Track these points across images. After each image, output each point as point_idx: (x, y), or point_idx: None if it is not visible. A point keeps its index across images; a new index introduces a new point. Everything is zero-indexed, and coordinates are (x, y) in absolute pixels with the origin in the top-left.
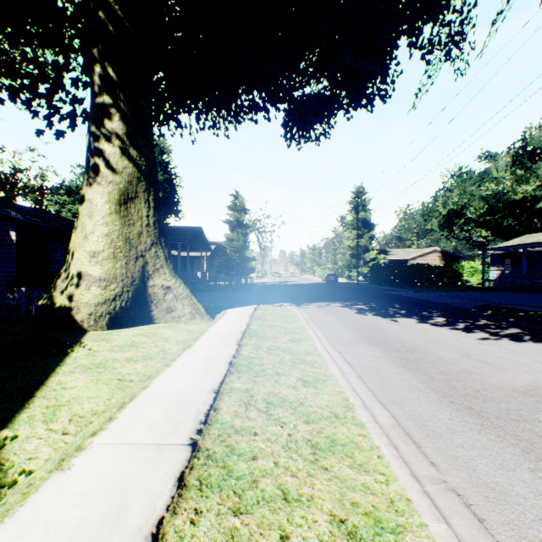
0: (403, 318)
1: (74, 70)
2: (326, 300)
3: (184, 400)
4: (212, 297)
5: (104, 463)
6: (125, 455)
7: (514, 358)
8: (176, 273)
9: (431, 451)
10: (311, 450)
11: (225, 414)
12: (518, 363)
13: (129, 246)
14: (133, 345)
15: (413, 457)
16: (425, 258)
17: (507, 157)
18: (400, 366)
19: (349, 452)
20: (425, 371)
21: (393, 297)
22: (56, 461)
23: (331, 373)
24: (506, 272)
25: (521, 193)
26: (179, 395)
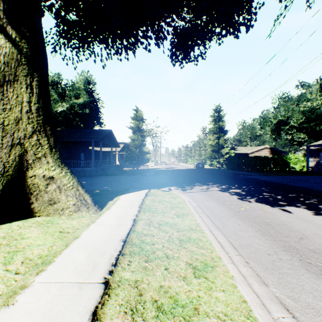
0: (290, 206)
1: None
2: (204, 183)
3: None
4: (115, 181)
5: None
6: None
7: None
8: (63, 163)
9: None
10: None
11: None
12: None
13: (3, 132)
14: None
15: None
16: (260, 152)
17: (317, 85)
18: None
19: None
20: None
21: (254, 181)
22: None
23: None
24: (321, 161)
25: None
26: None
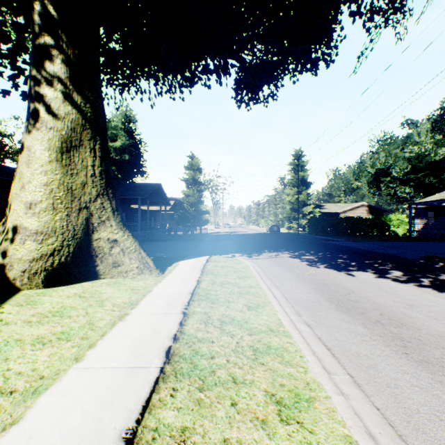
0: (358, 271)
1: None
2: (274, 250)
3: None
4: (168, 247)
5: None
6: None
7: None
8: (124, 226)
9: None
10: None
11: None
12: None
13: (72, 196)
14: (58, 313)
15: None
16: (354, 212)
17: (428, 124)
18: (400, 354)
19: None
20: (442, 366)
21: (335, 247)
22: None
23: (315, 380)
24: (429, 223)
25: (441, 154)
26: None
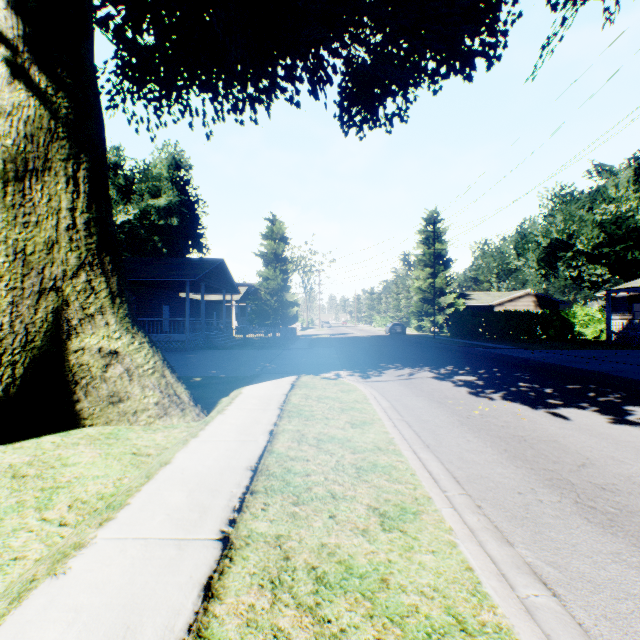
0: (568, 407)
1: None
2: (404, 364)
3: None
4: (231, 359)
5: None
6: None
7: None
8: (135, 325)
9: None
10: None
11: None
12: None
13: (24, 266)
14: None
15: None
16: (516, 304)
17: (629, 171)
18: None
19: None
20: None
21: (502, 359)
22: None
23: None
24: (635, 321)
25: None
26: None
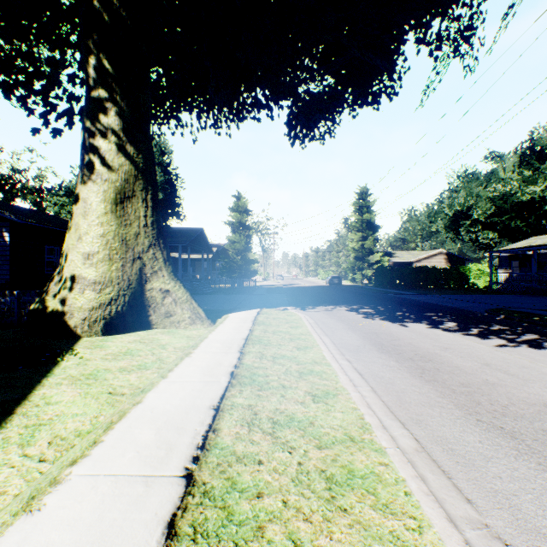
0: (413, 322)
1: (71, 66)
2: (331, 303)
3: (179, 418)
4: (213, 301)
5: (81, 502)
6: (107, 491)
7: (538, 368)
8: (175, 276)
9: (465, 484)
10: (325, 484)
11: (226, 437)
12: (544, 374)
13: (126, 247)
14: (128, 353)
15: (445, 492)
16: (430, 261)
17: (515, 158)
18: (416, 377)
19: (370, 487)
20: (444, 383)
21: (400, 301)
22: (24, 500)
23: (342, 386)
24: (513, 274)
25: (529, 194)
26: (174, 412)
